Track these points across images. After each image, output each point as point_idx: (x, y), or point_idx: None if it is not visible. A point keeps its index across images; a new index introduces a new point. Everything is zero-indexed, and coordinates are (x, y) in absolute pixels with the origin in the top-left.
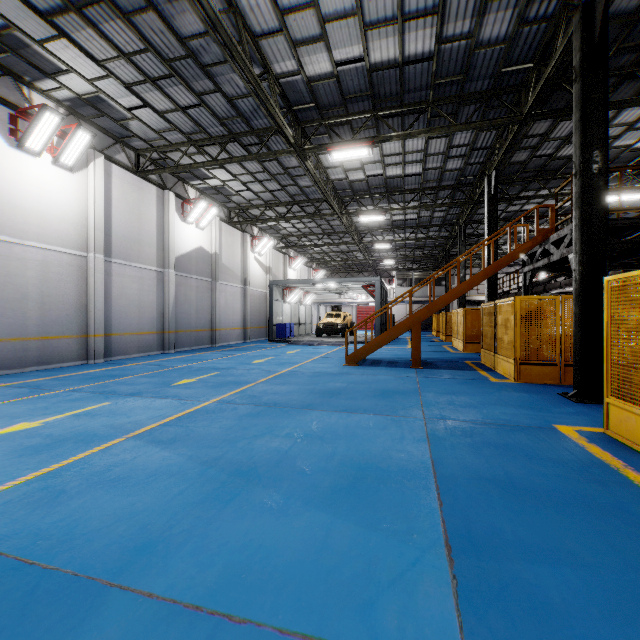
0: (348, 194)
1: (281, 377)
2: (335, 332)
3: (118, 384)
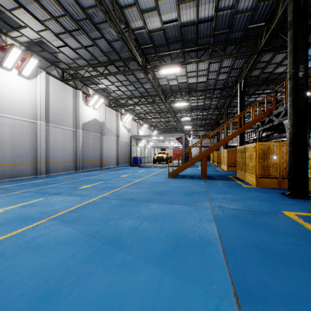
0: (169, 92)
1: (135, 184)
2: (162, 161)
3: (50, 188)
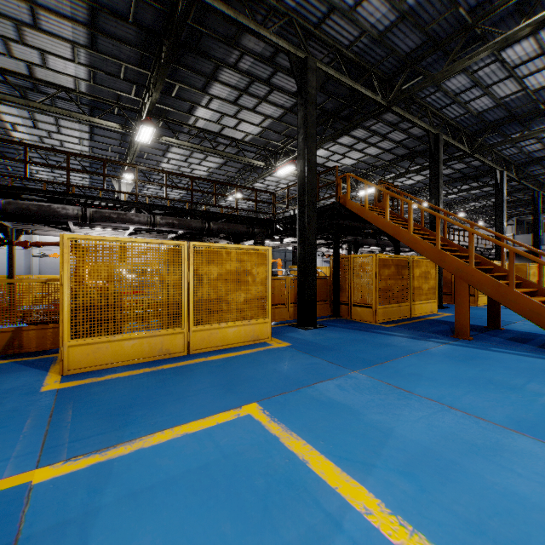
0: None
1: None
2: None
3: None
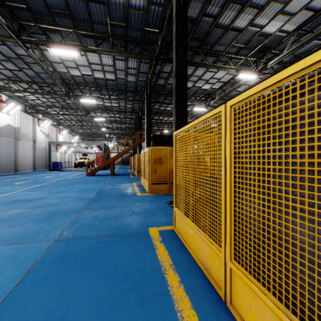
0: (89, 108)
1: (61, 180)
2: (84, 165)
3: None
